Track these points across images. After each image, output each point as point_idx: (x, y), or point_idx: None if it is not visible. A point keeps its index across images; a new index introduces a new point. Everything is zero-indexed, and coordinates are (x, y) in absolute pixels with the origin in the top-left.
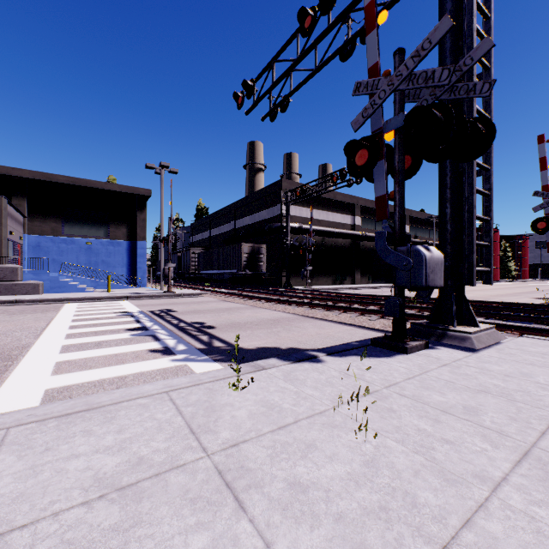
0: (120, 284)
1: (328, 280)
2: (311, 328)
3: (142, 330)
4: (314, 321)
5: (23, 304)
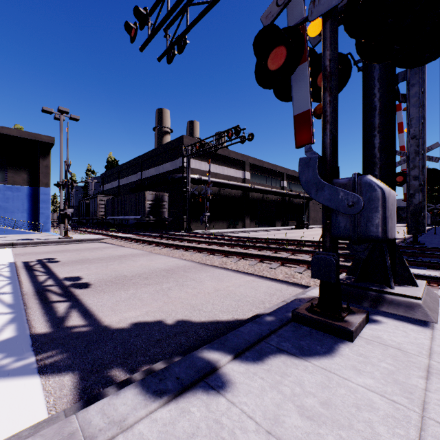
0: (18, 229)
1: (223, 225)
2: (209, 282)
3: None
4: (212, 270)
5: None
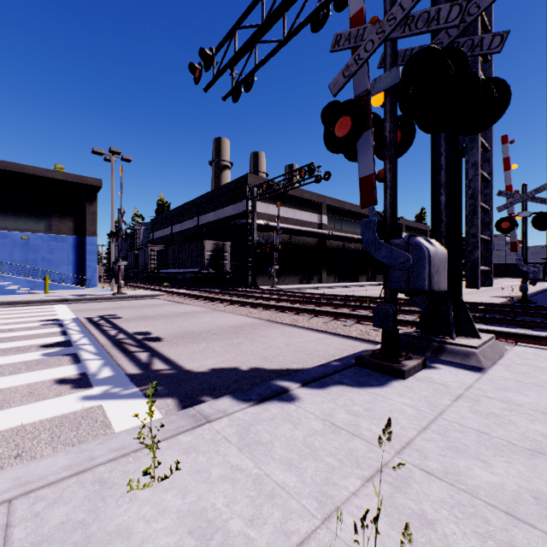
0: (64, 284)
1: (295, 280)
2: (279, 338)
3: (63, 346)
4: (282, 327)
5: None
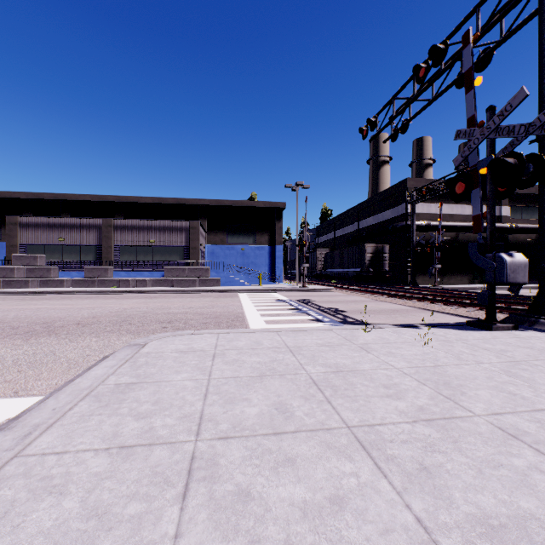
0: (264, 280)
1: (463, 279)
2: (425, 317)
3: (298, 310)
4: (430, 312)
5: (215, 293)
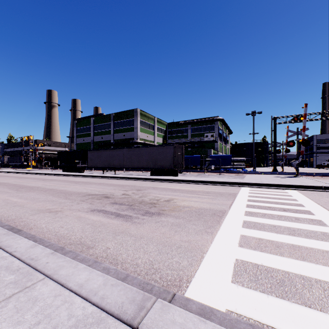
0: None
1: None
2: None
3: None
4: None
5: None
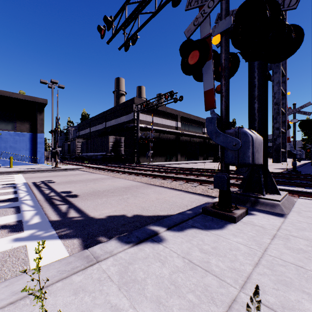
0: (23, 162)
1: (162, 159)
2: (152, 194)
3: (11, 201)
4: (154, 187)
5: None
